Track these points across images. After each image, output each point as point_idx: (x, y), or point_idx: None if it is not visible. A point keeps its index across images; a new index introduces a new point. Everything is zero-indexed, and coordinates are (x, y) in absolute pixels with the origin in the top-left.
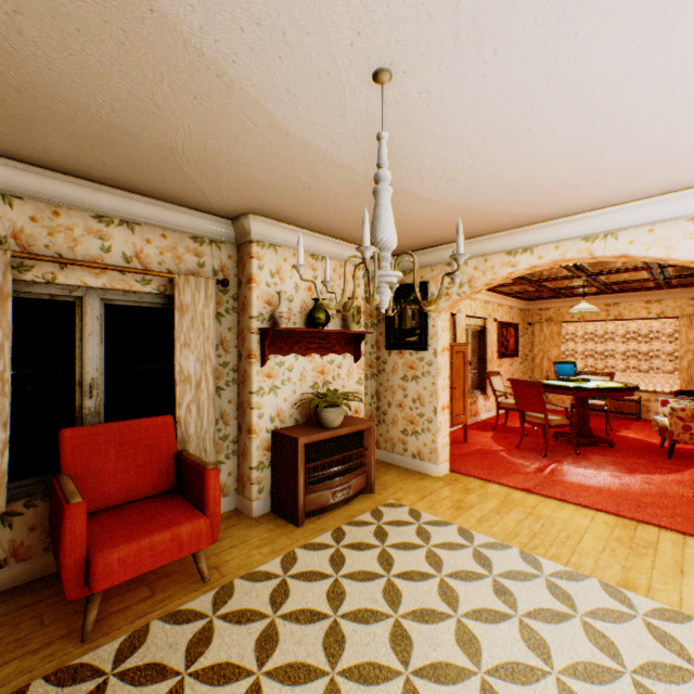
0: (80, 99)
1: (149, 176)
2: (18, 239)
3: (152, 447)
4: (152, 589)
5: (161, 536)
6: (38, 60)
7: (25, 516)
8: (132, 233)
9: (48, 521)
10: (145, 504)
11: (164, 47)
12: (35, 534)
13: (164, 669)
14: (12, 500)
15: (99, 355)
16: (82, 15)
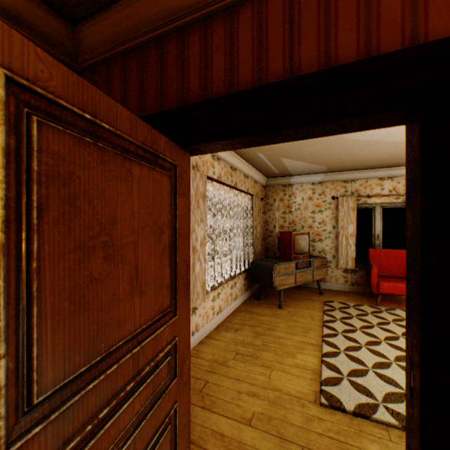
0: (375, 157)
1: (396, 162)
2: (356, 192)
3: (398, 260)
4: (397, 305)
5: (399, 284)
6: (366, 156)
7: (358, 273)
8: (391, 181)
9: (364, 276)
10: (395, 278)
11: (397, 145)
12: (360, 279)
13: (398, 316)
14: (354, 267)
15: (379, 226)
16: (376, 148)
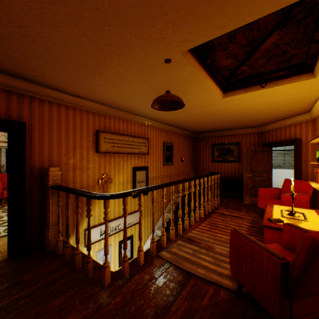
0: None
1: None
2: None
3: None
4: None
5: None
6: None
7: None
8: None
9: None
10: None
11: None
12: None
13: None
14: None
15: (5, 160)
16: None
